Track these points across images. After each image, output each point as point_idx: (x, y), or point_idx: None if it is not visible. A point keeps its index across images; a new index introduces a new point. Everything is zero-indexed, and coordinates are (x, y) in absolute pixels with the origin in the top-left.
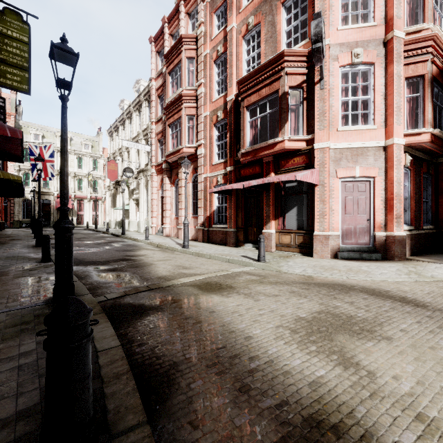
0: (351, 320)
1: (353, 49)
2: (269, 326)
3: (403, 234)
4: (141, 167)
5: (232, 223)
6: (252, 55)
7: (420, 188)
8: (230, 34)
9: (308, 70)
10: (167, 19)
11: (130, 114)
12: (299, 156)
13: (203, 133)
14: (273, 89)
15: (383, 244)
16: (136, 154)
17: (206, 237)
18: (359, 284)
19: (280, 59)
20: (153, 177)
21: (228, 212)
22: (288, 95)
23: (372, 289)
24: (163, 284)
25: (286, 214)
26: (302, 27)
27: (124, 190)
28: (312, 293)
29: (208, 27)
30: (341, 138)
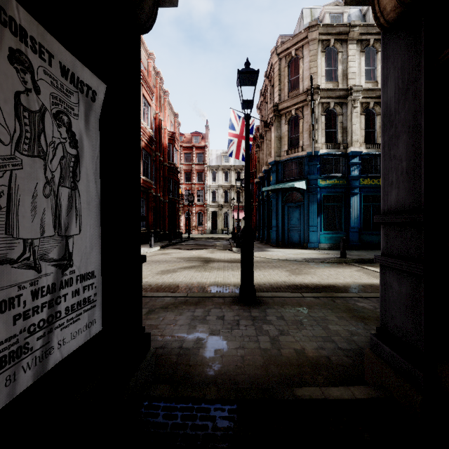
0: None
1: None
2: None
3: None
4: None
5: None
6: None
7: None
8: None
9: None
10: None
11: None
12: None
13: None
14: None
15: None
16: None
17: None
18: None
19: None
20: None
21: None
22: None
23: None
24: None
25: None
26: None
27: None
28: None
29: None
30: None
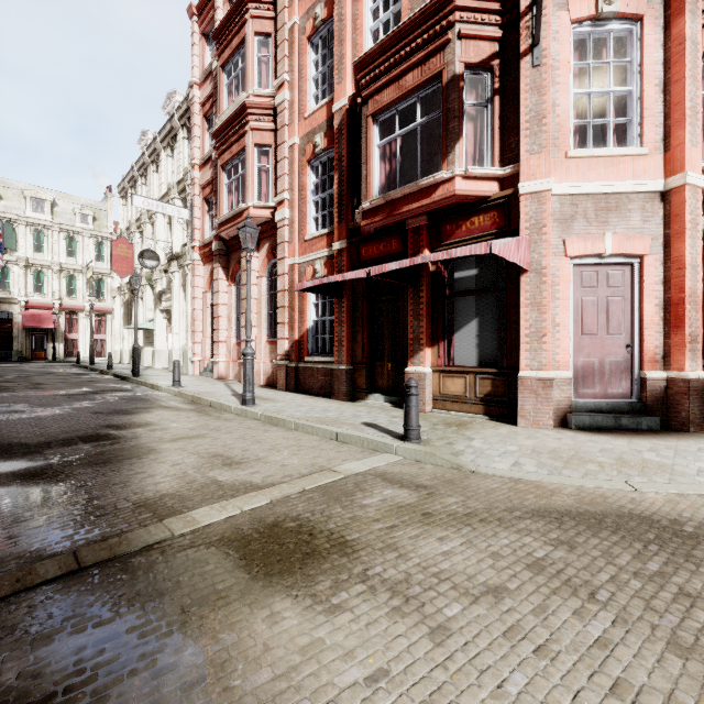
0: None
1: None
2: None
3: (703, 375)
4: (175, 251)
5: (343, 353)
6: (383, 19)
7: None
8: None
9: (503, 33)
10: None
11: (156, 155)
12: (484, 212)
13: (286, 178)
14: (431, 72)
15: (662, 397)
16: (167, 226)
17: (293, 380)
18: (685, 514)
19: (446, 6)
20: (195, 268)
21: (336, 331)
22: (463, 84)
23: None
24: (132, 541)
25: (455, 335)
26: None
27: (146, 294)
28: (599, 571)
29: None
30: (575, 172)
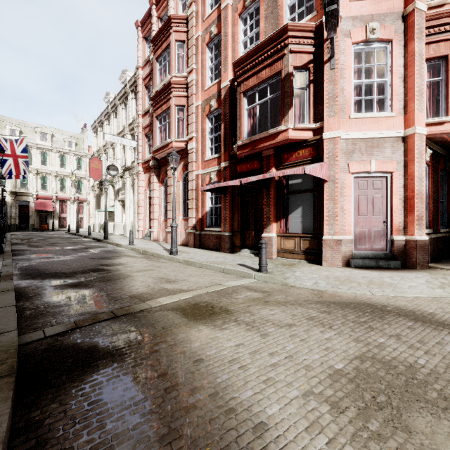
0: (415, 374)
1: (367, 23)
2: (292, 393)
3: (425, 238)
4: (127, 165)
5: (227, 226)
6: (249, 36)
7: (438, 187)
8: (224, 12)
9: (315, 49)
10: (154, 1)
11: (115, 107)
12: (305, 148)
13: (194, 125)
14: (275, 70)
15: (402, 250)
16: (122, 150)
17: (198, 241)
18: (391, 303)
19: (283, 35)
20: (139, 176)
21: (223, 213)
22: (293, 77)
23: (410, 311)
24: (135, 308)
25: (290, 216)
26: (308, 0)
27: (109, 190)
28: (337, 320)
29: (200, 6)
30: (354, 126)
